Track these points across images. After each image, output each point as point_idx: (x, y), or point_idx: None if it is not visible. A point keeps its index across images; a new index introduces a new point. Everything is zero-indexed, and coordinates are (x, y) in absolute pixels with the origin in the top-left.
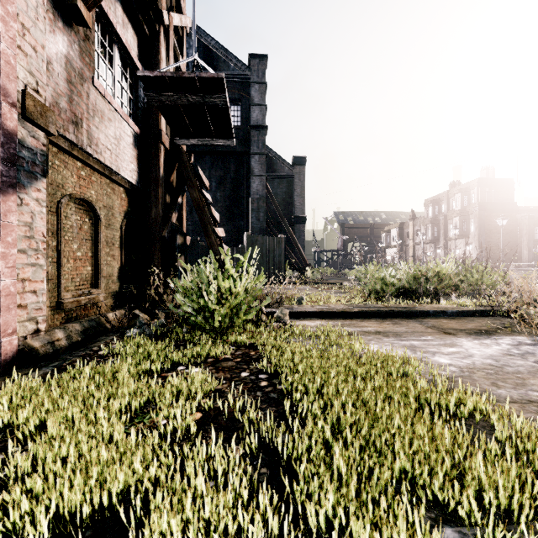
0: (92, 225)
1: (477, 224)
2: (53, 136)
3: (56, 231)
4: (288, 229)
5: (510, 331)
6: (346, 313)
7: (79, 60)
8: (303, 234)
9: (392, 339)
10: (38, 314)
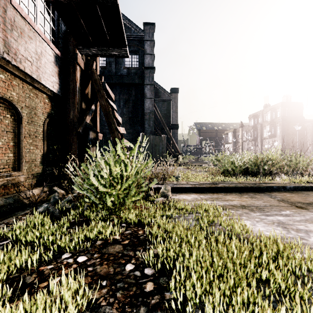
0: (14, 120)
1: (281, 129)
2: None
3: None
4: (168, 131)
5: None
6: (213, 188)
7: None
8: (176, 135)
9: (258, 213)
10: None
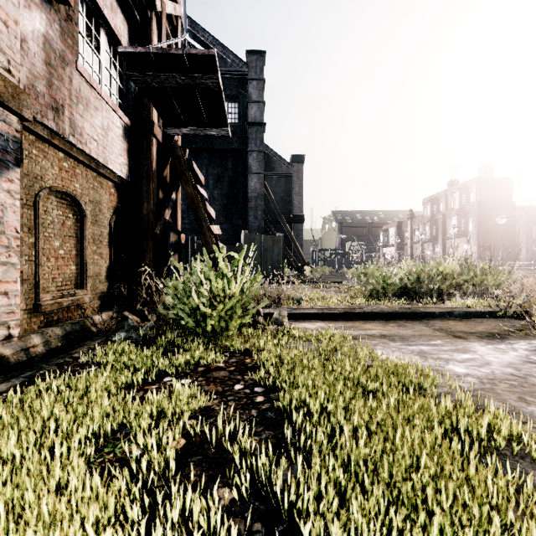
0: (77, 221)
1: (476, 223)
2: (29, 122)
3: (34, 227)
4: (287, 227)
5: (524, 334)
6: (348, 315)
7: (60, 42)
8: (301, 233)
9: (399, 343)
10: (9, 318)
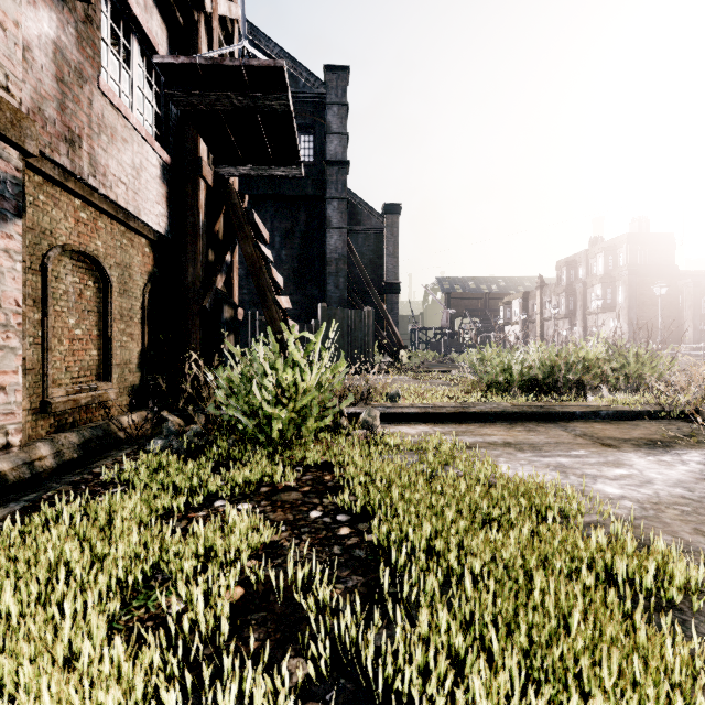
0: (99, 291)
1: (627, 294)
2: (34, 158)
3: (41, 298)
4: (377, 299)
5: (695, 442)
6: (460, 415)
7: (76, 51)
8: (396, 307)
9: (529, 454)
10: (8, 421)
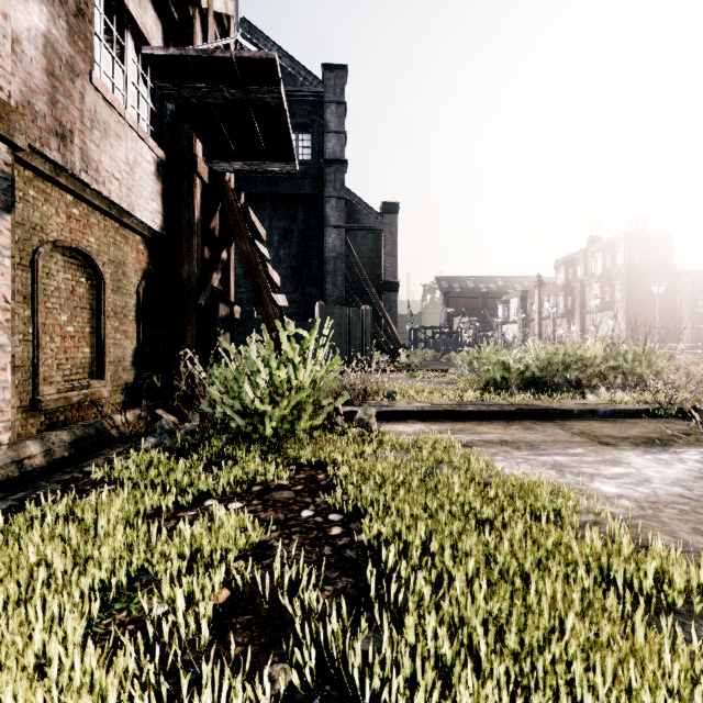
0: (92, 288)
1: (624, 293)
2: (24, 153)
3: (31, 295)
4: (375, 298)
5: (693, 440)
6: (457, 414)
7: (67, 44)
8: (394, 306)
9: (525, 452)
10: None
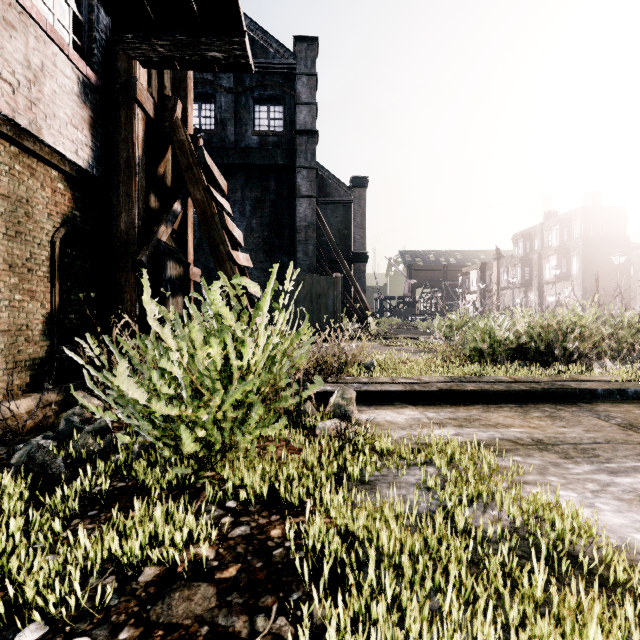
0: None
1: (581, 264)
2: None
3: None
4: (346, 267)
5: None
6: (454, 394)
7: None
8: (363, 276)
9: (587, 467)
10: None
